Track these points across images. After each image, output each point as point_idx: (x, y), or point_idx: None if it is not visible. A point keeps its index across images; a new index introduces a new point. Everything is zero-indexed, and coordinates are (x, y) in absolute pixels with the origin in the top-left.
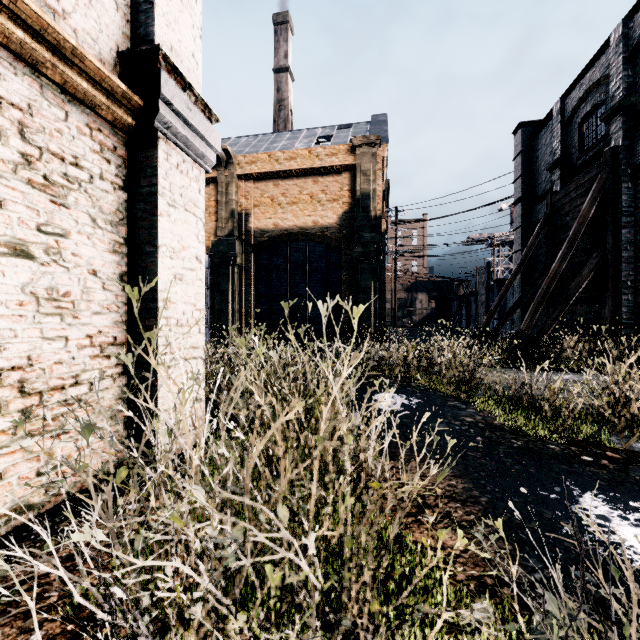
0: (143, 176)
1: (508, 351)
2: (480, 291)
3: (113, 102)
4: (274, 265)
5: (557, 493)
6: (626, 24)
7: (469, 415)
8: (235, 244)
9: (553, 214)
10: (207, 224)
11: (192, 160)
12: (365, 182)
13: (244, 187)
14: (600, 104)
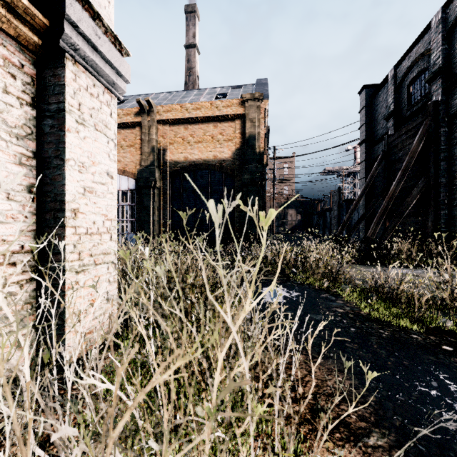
0: (51, 94)
1: (358, 252)
2: (333, 208)
3: (15, 17)
4: (184, 188)
5: (436, 389)
6: (444, 11)
7: (339, 306)
8: (155, 172)
9: (389, 151)
10: (134, 157)
11: (103, 86)
12: (252, 127)
13: (162, 129)
14: (423, 71)
